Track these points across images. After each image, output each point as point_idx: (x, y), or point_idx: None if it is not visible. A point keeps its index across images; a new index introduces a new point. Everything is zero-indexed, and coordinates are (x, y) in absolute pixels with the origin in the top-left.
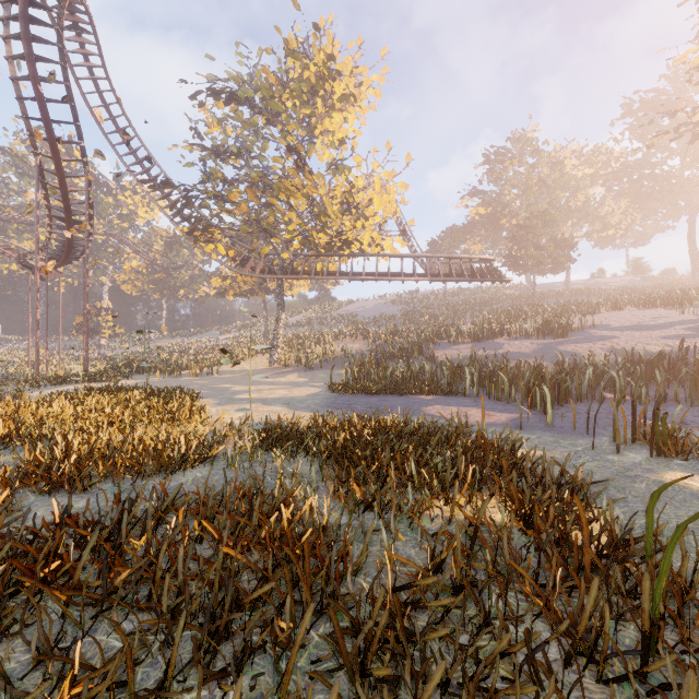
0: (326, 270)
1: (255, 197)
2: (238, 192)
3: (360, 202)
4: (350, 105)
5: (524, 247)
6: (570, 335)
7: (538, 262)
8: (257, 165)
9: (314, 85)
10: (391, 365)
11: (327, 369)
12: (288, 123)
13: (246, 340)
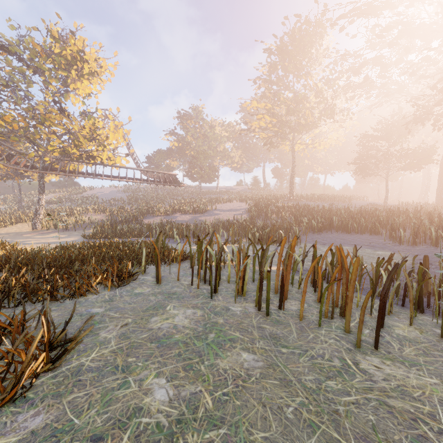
0: (77, 170)
1: (24, 120)
2: (11, 116)
3: (101, 134)
4: (94, 76)
5: (196, 168)
6: (206, 213)
7: (202, 176)
8: (29, 104)
9: (69, 60)
10: (120, 227)
11: (79, 230)
12: (51, 78)
13: (0, 212)
